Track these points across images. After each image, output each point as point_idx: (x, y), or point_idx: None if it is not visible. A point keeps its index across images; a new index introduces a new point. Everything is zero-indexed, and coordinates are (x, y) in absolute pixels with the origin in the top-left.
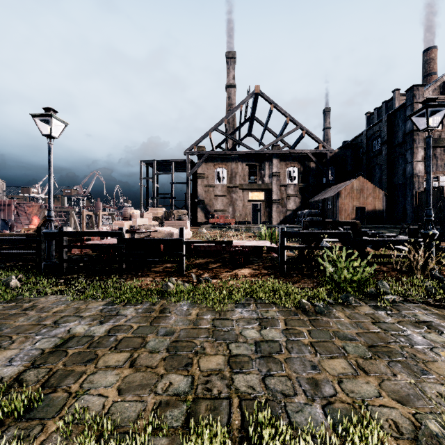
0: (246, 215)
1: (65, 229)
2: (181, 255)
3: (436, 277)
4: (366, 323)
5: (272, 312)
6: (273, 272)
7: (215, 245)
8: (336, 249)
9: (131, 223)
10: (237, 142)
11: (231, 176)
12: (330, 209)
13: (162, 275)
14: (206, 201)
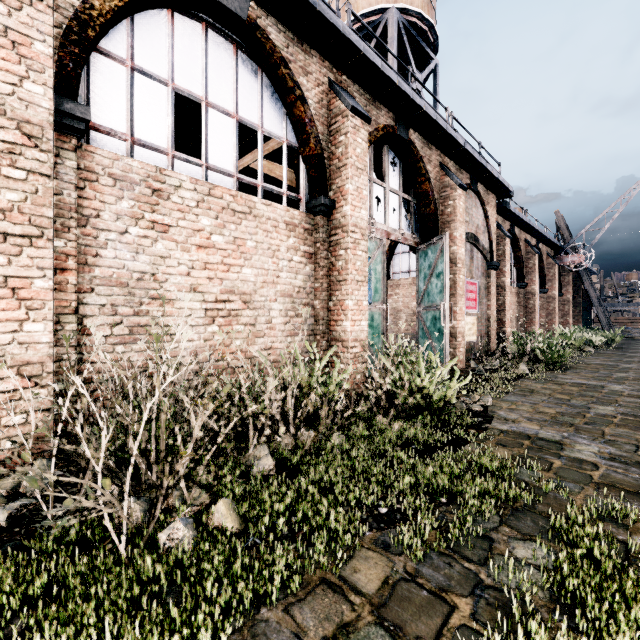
0: None
1: None
2: None
3: None
4: (632, 441)
5: None
6: None
7: None
8: None
9: None
10: None
11: None
12: None
13: None
14: None
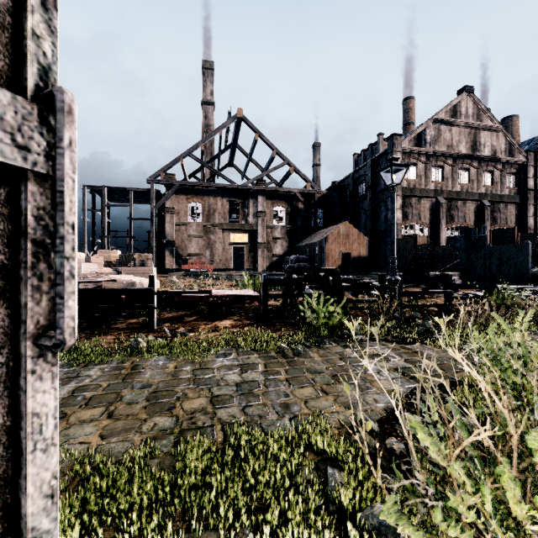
0: (227, 261)
1: None
2: (152, 307)
3: (396, 318)
4: (335, 359)
5: (254, 358)
6: (256, 322)
7: (192, 295)
8: (315, 295)
9: None
10: (216, 172)
11: (208, 214)
12: (318, 255)
13: (127, 332)
14: (177, 243)
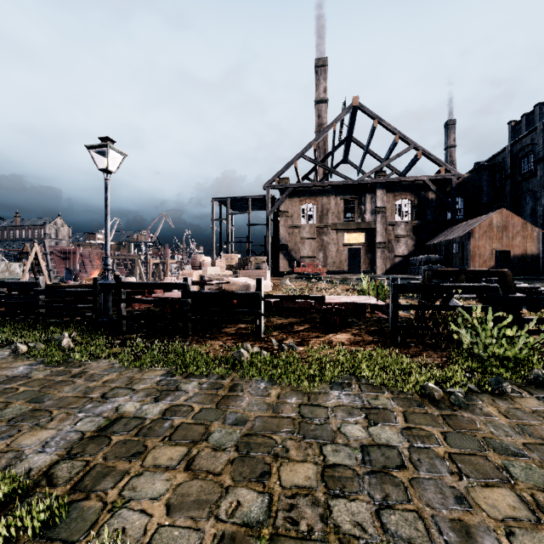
0: (341, 263)
1: (122, 279)
2: (258, 314)
3: None
4: (538, 428)
5: (384, 399)
6: (381, 339)
7: (302, 301)
8: (477, 310)
9: (200, 273)
10: (329, 170)
11: (321, 214)
12: (458, 254)
13: (234, 339)
14: (291, 246)
